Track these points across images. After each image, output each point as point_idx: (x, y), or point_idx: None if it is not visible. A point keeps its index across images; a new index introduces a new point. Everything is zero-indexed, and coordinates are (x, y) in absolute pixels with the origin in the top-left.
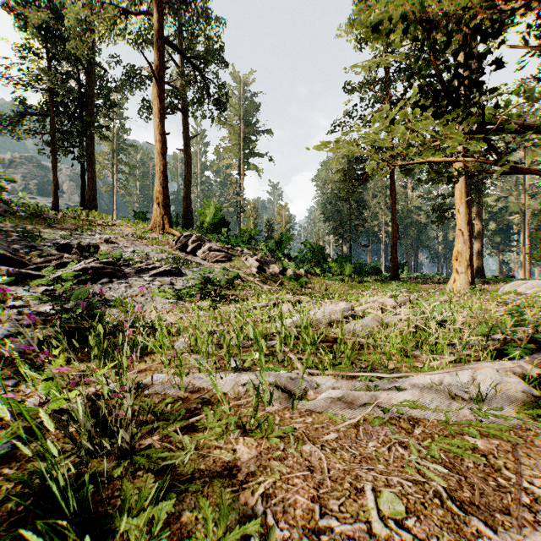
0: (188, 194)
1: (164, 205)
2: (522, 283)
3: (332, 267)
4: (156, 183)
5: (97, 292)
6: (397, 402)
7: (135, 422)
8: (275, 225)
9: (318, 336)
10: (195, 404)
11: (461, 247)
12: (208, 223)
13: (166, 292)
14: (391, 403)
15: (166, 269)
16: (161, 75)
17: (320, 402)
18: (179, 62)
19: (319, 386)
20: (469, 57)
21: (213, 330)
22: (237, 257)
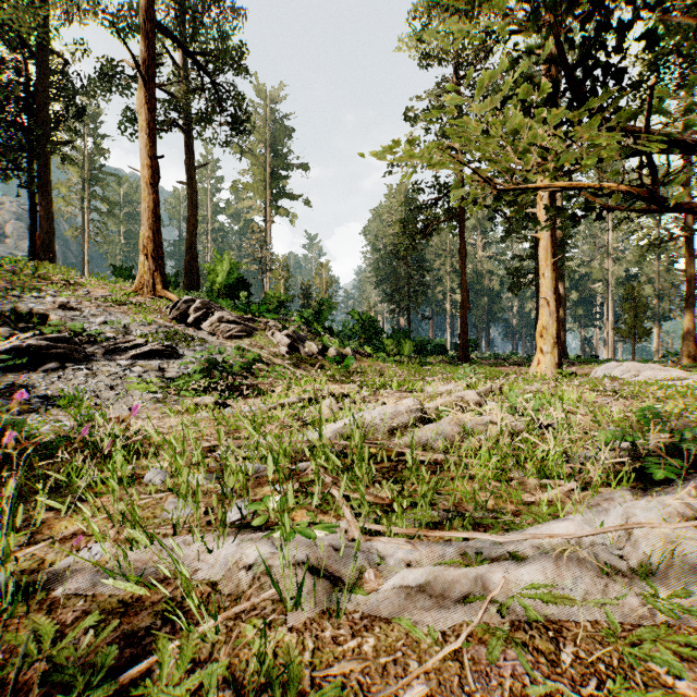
0: (193, 245)
1: (155, 258)
2: (617, 365)
3: (387, 345)
4: (143, 225)
5: (36, 384)
6: (520, 589)
7: (3, 686)
8: (314, 289)
9: (375, 453)
10: (151, 617)
11: (547, 320)
12: (220, 284)
13: (150, 383)
14: (510, 592)
15: (153, 348)
16: (150, 73)
17: (388, 597)
18: (180, 62)
19: (385, 560)
20: (606, 30)
21: (214, 444)
22: (261, 331)
